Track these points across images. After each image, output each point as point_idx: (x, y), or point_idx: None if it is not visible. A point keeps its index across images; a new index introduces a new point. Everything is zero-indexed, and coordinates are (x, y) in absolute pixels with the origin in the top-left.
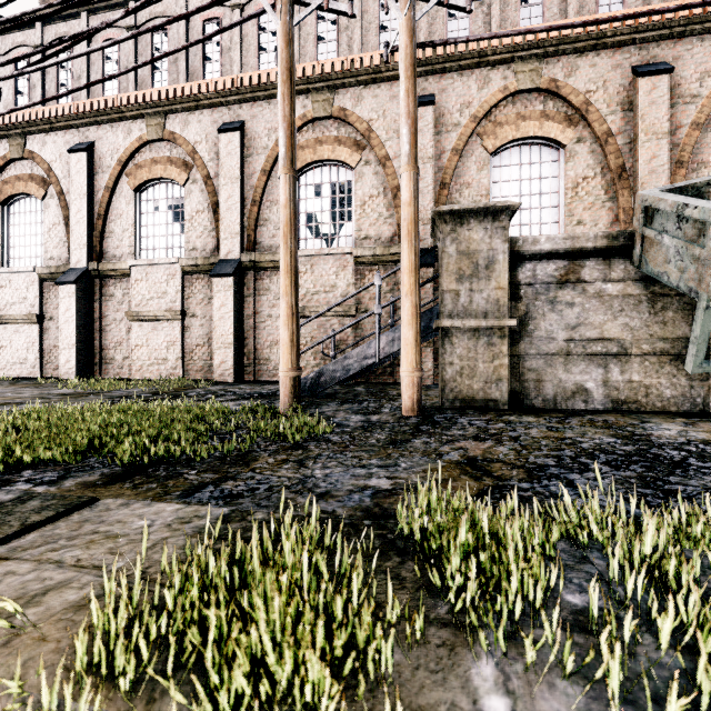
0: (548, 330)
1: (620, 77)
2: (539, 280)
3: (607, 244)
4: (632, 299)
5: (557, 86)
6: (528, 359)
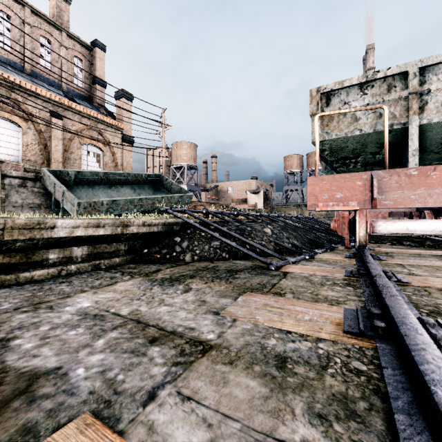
0: (16, 199)
1: (45, 112)
2: (13, 184)
3: (35, 178)
4: (42, 193)
5: (19, 103)
6: (8, 208)
